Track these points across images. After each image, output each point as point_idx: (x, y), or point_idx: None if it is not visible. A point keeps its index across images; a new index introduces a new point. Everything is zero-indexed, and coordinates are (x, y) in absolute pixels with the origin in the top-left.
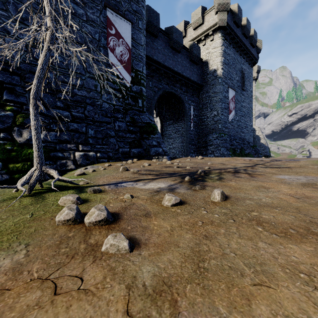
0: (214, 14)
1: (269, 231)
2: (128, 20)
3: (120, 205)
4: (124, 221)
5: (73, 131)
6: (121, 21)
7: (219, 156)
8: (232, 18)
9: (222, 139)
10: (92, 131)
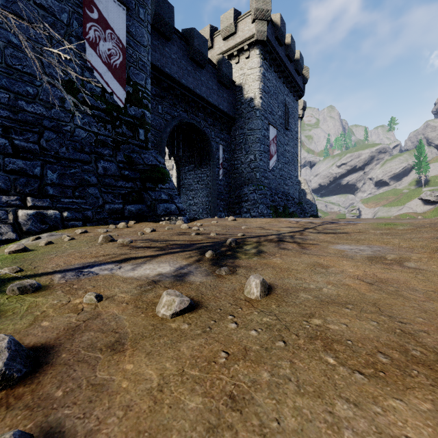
0: (250, 22)
1: (346, 365)
2: (122, 2)
3: (66, 323)
4: (56, 372)
5: (16, 173)
6: (109, 1)
7: (257, 216)
8: (274, 32)
9: (261, 193)
10: (54, 174)
